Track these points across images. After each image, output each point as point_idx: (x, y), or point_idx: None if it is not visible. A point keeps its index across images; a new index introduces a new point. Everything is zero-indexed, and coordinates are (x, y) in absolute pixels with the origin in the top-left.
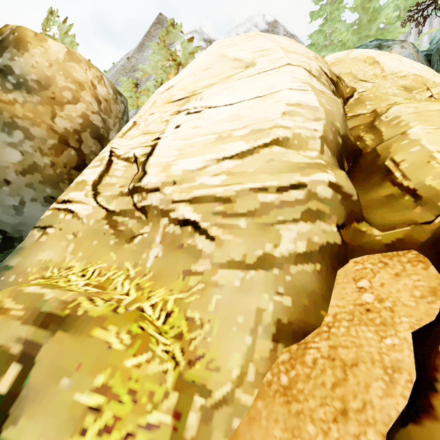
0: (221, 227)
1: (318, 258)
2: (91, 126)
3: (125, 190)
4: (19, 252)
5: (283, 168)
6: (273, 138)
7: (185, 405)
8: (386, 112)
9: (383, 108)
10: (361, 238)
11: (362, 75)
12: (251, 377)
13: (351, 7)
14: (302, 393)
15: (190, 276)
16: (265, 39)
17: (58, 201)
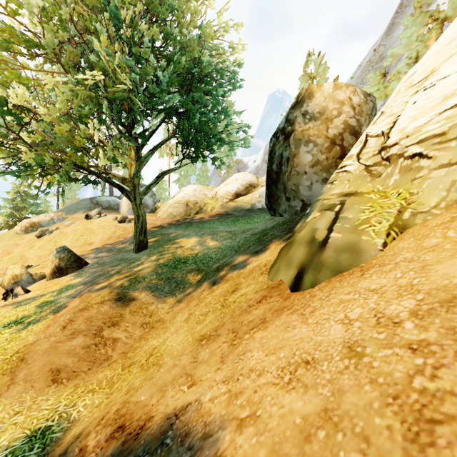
0: (437, 150)
1: None
2: (349, 127)
3: (376, 152)
4: (322, 194)
5: None
6: None
7: (403, 210)
8: None
9: None
10: None
11: None
12: (442, 206)
13: None
14: None
15: (415, 180)
16: None
17: (338, 168)
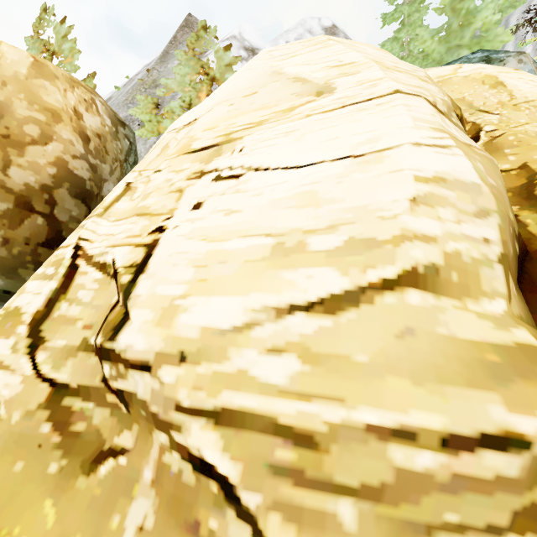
0: (292, 517)
1: None
2: (70, 178)
3: (91, 339)
4: None
5: (445, 364)
6: (403, 268)
7: None
8: None
9: None
10: None
11: (481, 102)
12: None
13: (437, 8)
14: None
15: None
16: (344, 47)
17: None
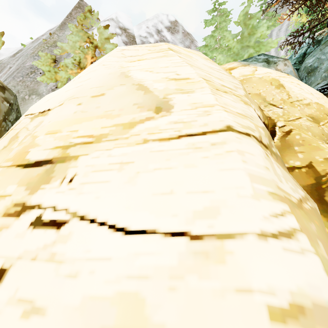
0: None
1: None
2: None
3: None
4: None
5: None
6: None
7: None
8: None
9: (323, 167)
10: None
11: (271, 98)
12: None
13: (236, 22)
14: None
15: None
16: (181, 60)
17: None
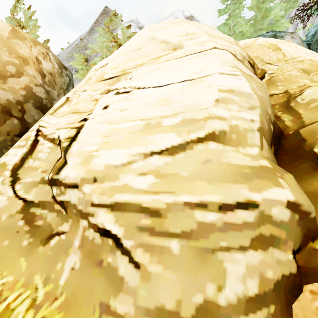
0: (148, 250)
1: (272, 297)
2: (34, 97)
3: (46, 177)
4: None
5: (224, 174)
6: (208, 132)
7: None
8: (301, 94)
9: (295, 90)
10: (315, 257)
11: (268, 59)
12: None
13: (249, 7)
14: None
15: (108, 316)
16: (190, 24)
17: None
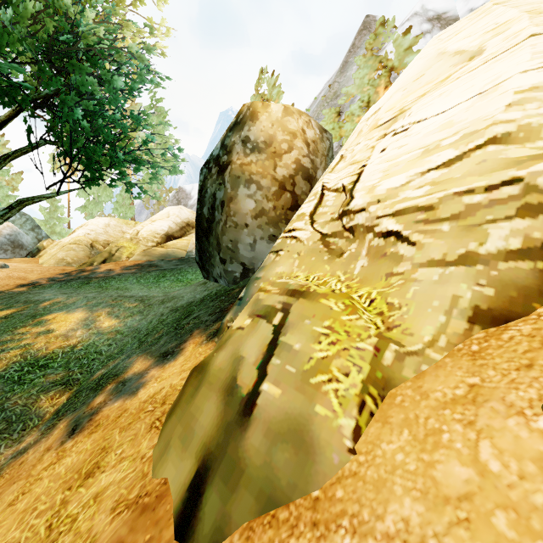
0: (422, 233)
1: (540, 255)
2: (302, 169)
3: (335, 215)
4: (263, 269)
5: (496, 167)
6: (488, 138)
7: (383, 346)
8: None
9: None
10: None
11: None
12: (442, 343)
13: None
14: (490, 355)
15: (392, 276)
16: (505, 8)
17: (285, 231)
